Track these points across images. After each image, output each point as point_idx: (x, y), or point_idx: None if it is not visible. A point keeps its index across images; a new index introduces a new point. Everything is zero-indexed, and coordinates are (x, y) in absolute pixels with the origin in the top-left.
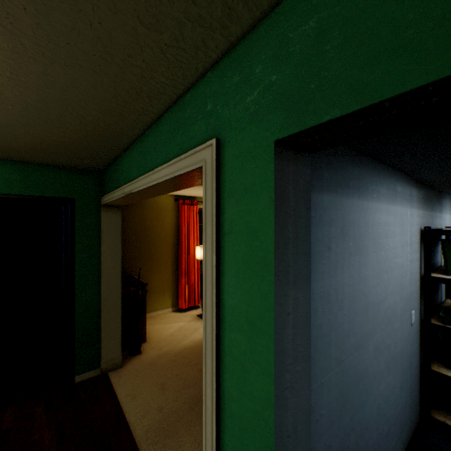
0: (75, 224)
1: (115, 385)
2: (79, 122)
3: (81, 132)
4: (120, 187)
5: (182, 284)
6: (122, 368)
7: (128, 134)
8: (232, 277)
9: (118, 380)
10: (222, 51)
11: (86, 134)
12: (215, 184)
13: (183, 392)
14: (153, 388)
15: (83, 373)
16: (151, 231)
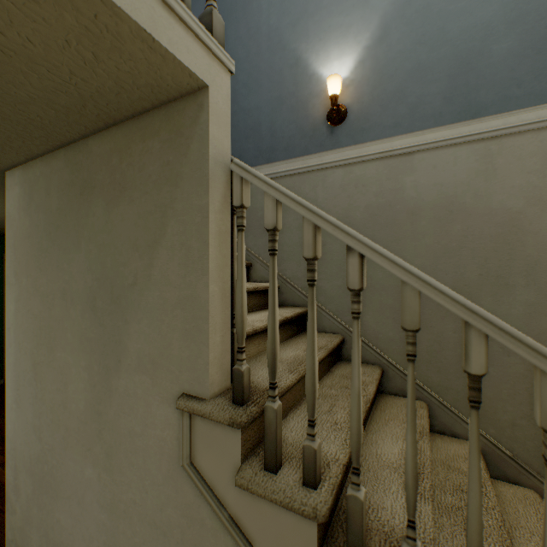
0: None
1: None
2: None
3: None
4: None
5: None
6: None
7: None
8: None
9: None
10: None
11: None
12: None
13: None
14: None
15: None
16: None
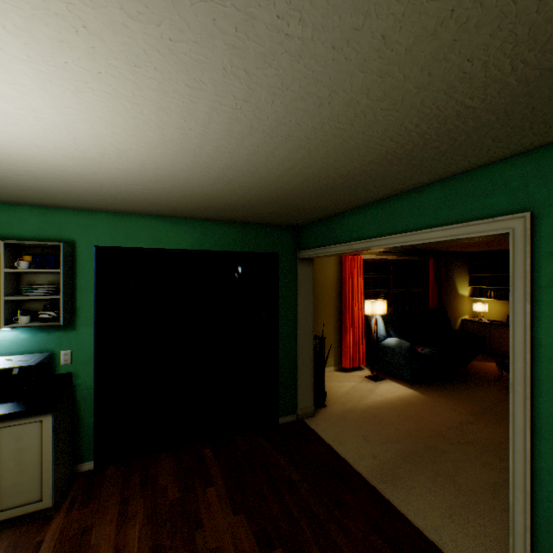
0: (278, 277)
1: (317, 430)
2: (346, 194)
3: (334, 200)
4: (340, 243)
5: (346, 341)
6: (314, 417)
7: (375, 198)
8: (552, 321)
9: (317, 427)
10: (541, 145)
11: (337, 201)
12: (529, 248)
13: (389, 446)
14: (356, 438)
15: (284, 416)
16: (314, 283)
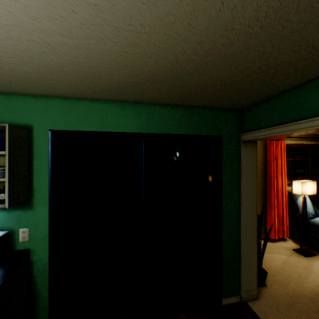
0: (221, 159)
1: None
2: None
3: None
4: None
5: (270, 215)
6: (258, 301)
7: None
8: None
9: (266, 318)
10: None
11: None
12: None
13: None
14: None
15: (227, 297)
16: None
